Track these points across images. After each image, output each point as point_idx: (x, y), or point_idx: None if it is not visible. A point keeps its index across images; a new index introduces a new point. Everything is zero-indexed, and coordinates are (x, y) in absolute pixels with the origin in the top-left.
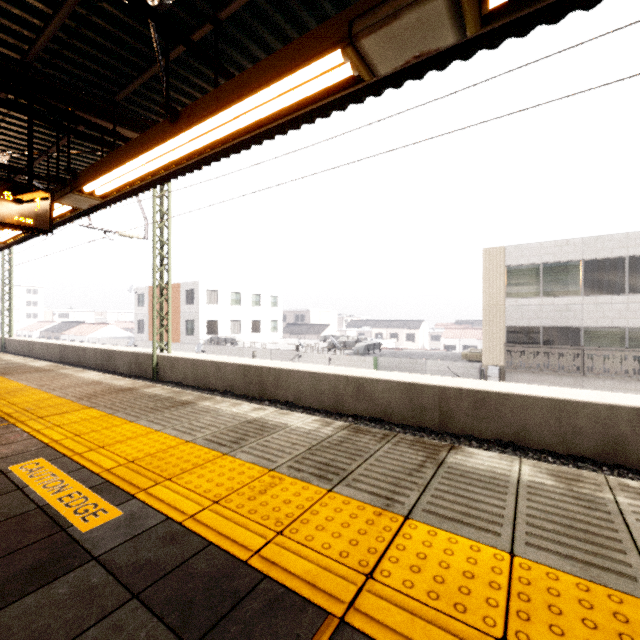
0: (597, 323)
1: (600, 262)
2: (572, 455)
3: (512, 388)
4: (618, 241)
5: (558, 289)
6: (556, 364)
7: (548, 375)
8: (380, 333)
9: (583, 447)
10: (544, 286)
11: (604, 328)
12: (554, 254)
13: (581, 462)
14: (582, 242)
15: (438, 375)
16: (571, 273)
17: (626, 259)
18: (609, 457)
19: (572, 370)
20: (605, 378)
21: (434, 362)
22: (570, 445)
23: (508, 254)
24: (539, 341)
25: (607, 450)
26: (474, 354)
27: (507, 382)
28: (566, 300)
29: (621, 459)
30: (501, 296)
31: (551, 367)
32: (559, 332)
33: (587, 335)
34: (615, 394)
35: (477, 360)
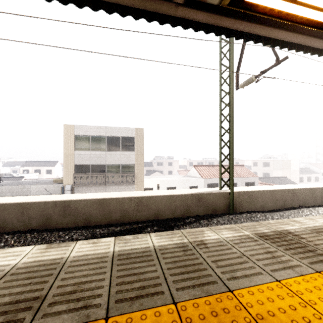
0: (111, 163)
1: (112, 137)
2: (28, 230)
3: (4, 200)
4: (118, 130)
5: (97, 148)
6: (95, 181)
7: (93, 186)
8: (27, 170)
9: (33, 224)
10: (92, 146)
11: (113, 165)
12: (95, 132)
13: (28, 233)
14: (106, 128)
15: (39, 193)
16: (102, 141)
17: (120, 137)
18: (44, 226)
19: (101, 183)
20: (112, 185)
21: (36, 186)
22: (27, 225)
23: (76, 129)
24: (90, 171)
25: (43, 223)
26: (60, 179)
27: (75, 192)
28: (100, 153)
29: (49, 226)
30: (73, 149)
31: (93, 183)
32: (98, 167)
33: (108, 168)
34: (60, 195)
35: (62, 182)
